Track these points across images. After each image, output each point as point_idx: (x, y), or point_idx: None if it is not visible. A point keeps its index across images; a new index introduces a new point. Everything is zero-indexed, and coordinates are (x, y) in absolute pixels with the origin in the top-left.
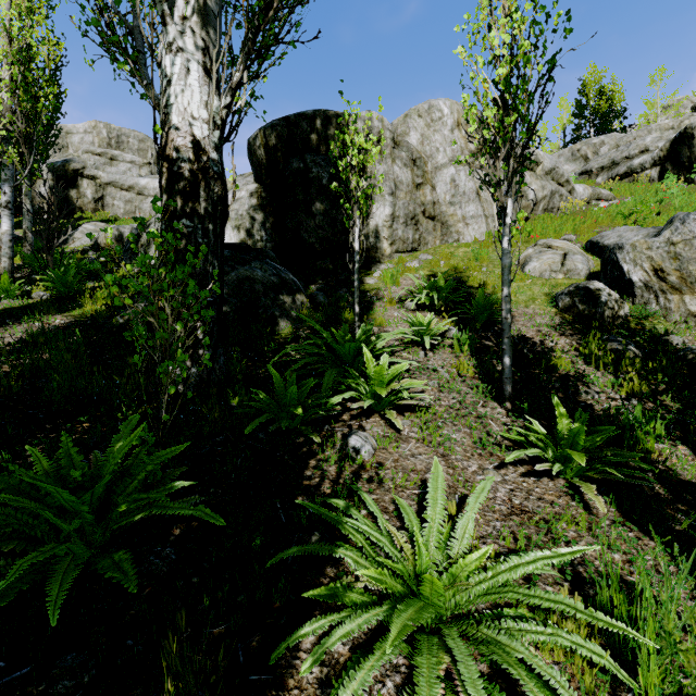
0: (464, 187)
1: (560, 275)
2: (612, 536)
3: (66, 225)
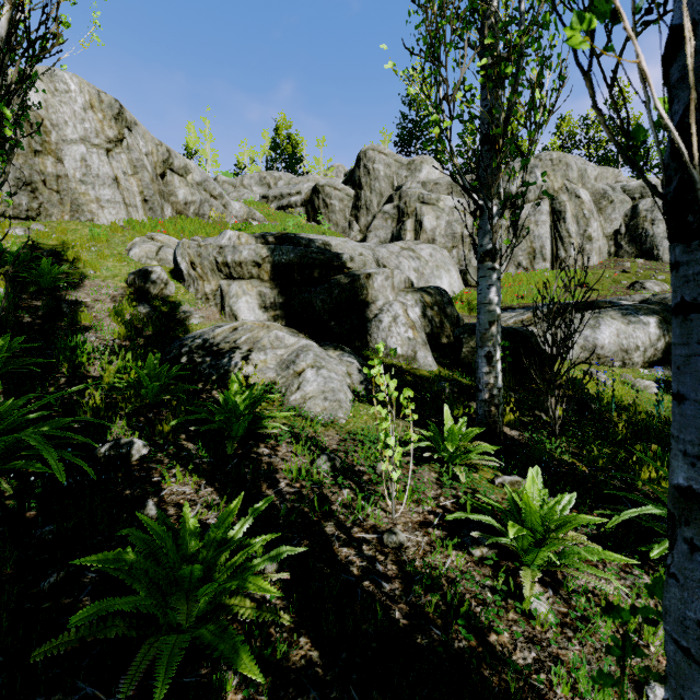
0: (99, 170)
1: (155, 262)
2: None
3: None
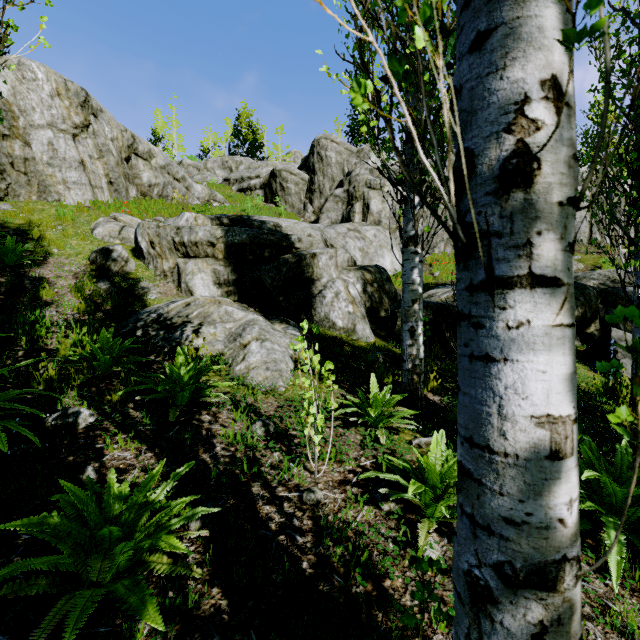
0: (66, 154)
1: (118, 241)
2: None
3: None
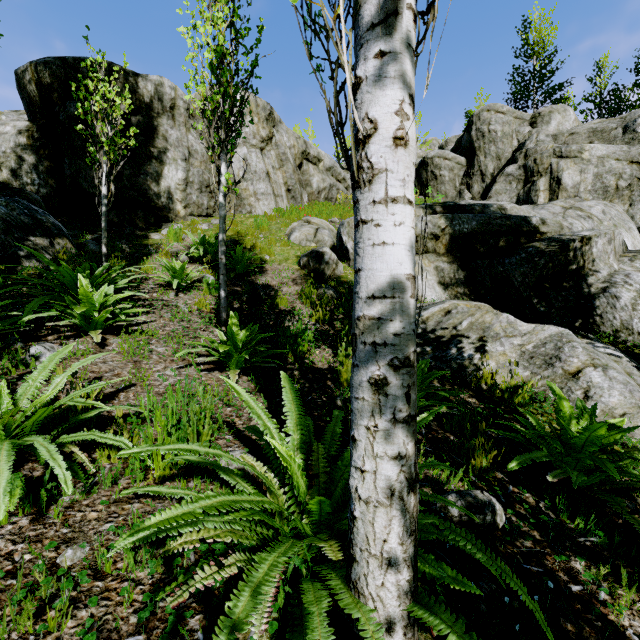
0: (256, 167)
1: (313, 244)
2: (231, 397)
3: None
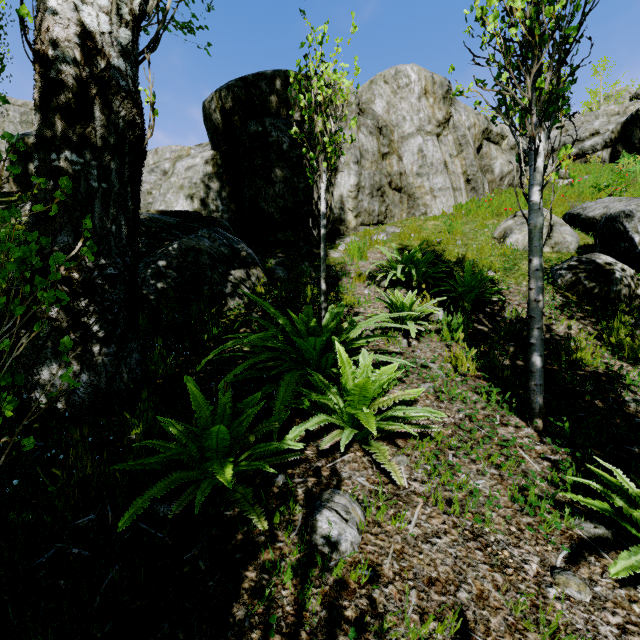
0: (432, 158)
1: (547, 249)
2: None
3: (23, 198)
